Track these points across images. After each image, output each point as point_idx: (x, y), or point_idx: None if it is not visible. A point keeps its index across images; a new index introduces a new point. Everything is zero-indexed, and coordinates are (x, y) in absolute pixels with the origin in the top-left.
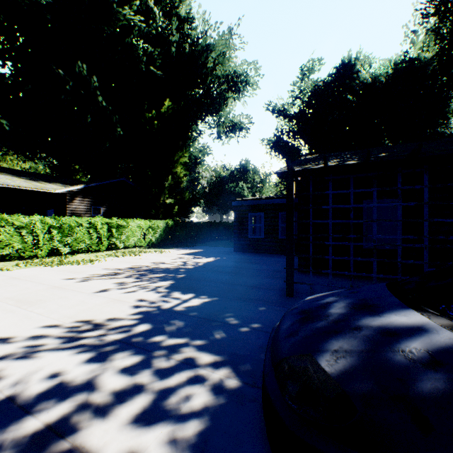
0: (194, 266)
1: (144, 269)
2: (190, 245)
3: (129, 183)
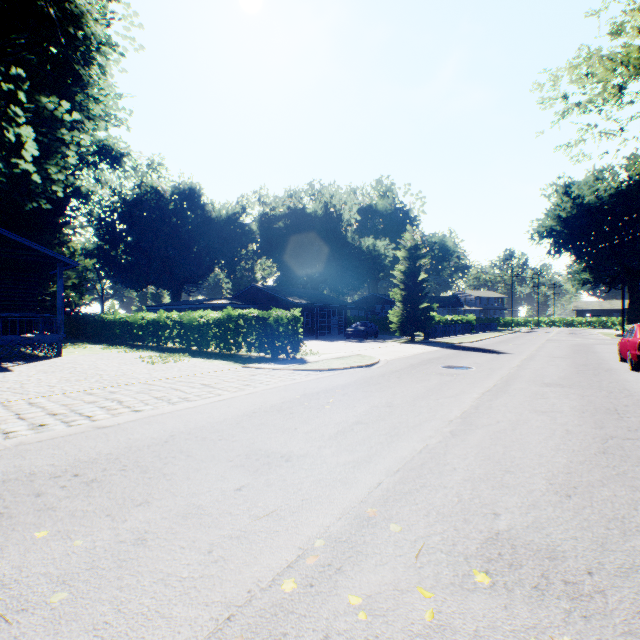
0: None
1: None
2: None
3: None
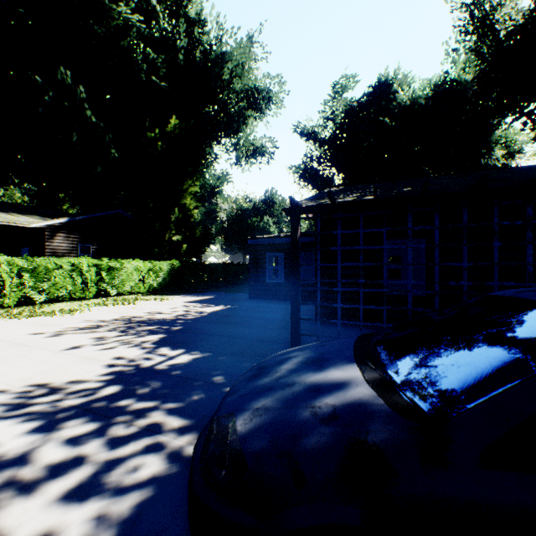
0: (196, 316)
1: (134, 320)
2: (199, 291)
3: (127, 216)
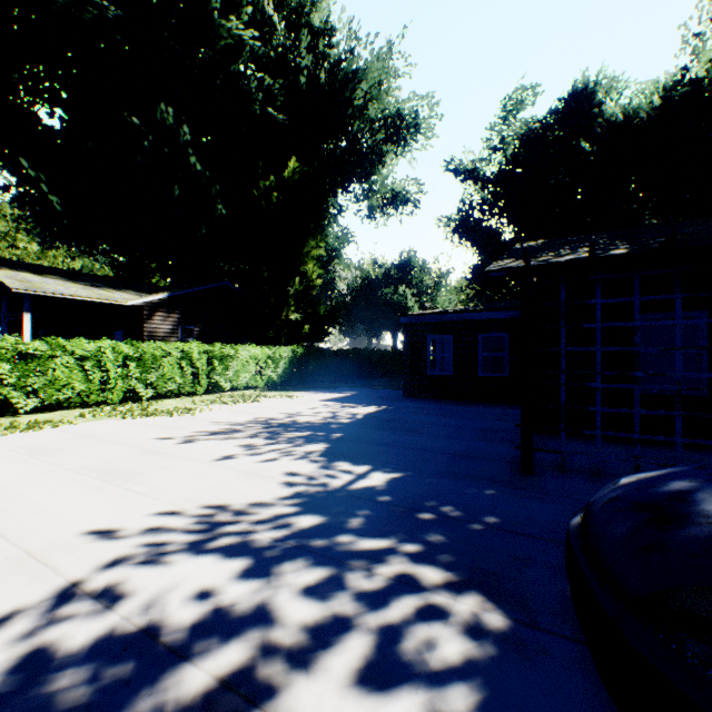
0: (350, 420)
1: (273, 424)
2: (330, 387)
3: (235, 290)
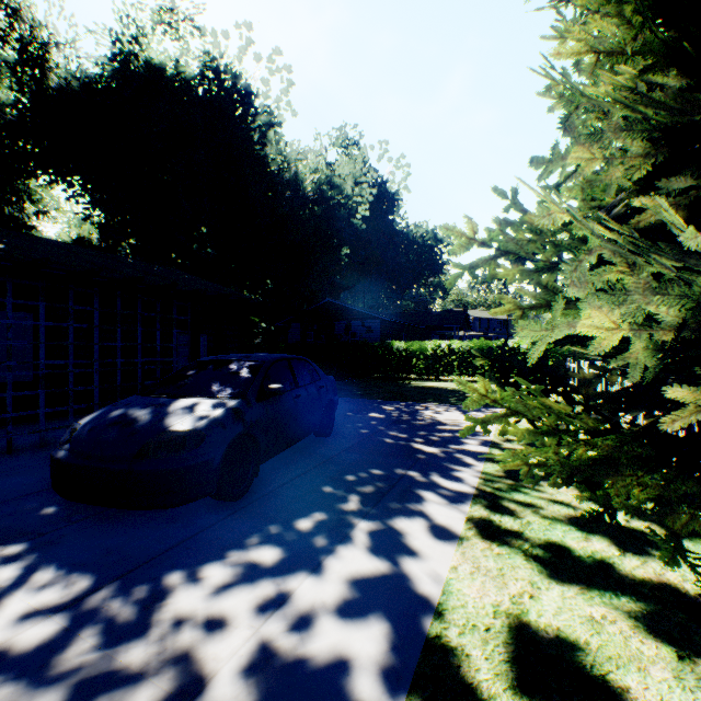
0: None
1: None
2: None
3: None
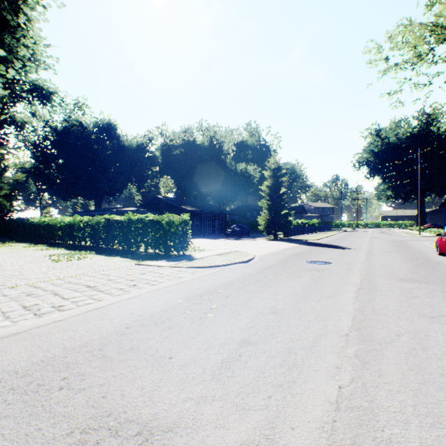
0: None
1: None
2: None
3: None
